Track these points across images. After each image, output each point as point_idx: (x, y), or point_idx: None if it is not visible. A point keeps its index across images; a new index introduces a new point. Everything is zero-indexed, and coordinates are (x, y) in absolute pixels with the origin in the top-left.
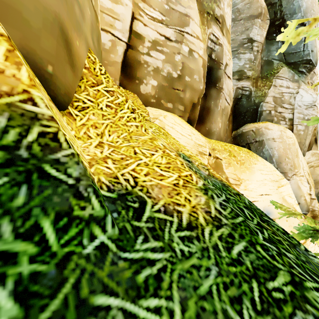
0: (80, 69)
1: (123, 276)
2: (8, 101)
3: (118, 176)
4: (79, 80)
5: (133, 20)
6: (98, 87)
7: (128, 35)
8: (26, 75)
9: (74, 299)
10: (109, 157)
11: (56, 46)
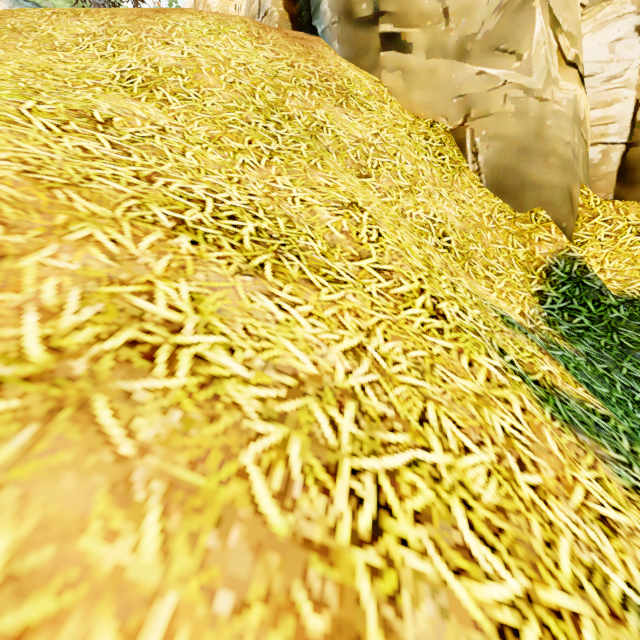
0: (576, 210)
1: (633, 327)
2: (562, 253)
3: (623, 291)
4: (575, 220)
5: (637, 109)
6: (594, 221)
7: (629, 132)
8: (565, 238)
9: (609, 325)
10: (612, 279)
11: (567, 208)
